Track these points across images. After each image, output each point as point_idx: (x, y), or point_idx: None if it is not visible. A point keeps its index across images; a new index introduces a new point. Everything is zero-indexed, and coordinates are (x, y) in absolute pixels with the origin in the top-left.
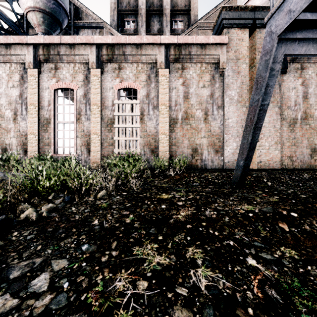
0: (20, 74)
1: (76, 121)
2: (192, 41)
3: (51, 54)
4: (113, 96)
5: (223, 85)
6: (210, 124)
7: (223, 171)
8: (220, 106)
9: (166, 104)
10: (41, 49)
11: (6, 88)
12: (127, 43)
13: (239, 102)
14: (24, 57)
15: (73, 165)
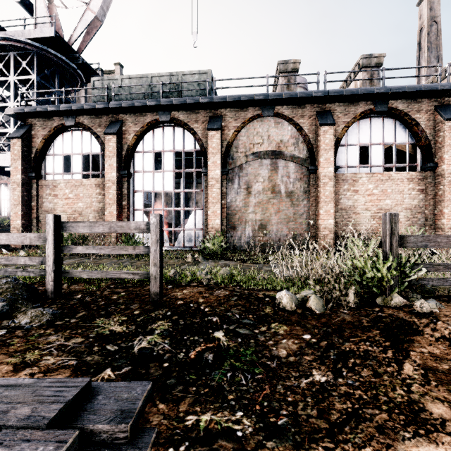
0: None
1: (9, 199)
2: None
3: None
4: None
5: None
6: None
7: None
8: None
9: None
10: None
11: None
12: None
13: None
14: None
15: None
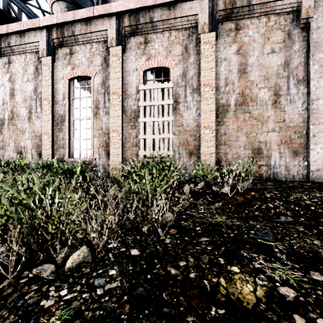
0: (34, 65)
1: (93, 116)
2: None
3: (65, 35)
4: (138, 80)
5: (307, 46)
6: (283, 109)
7: (320, 187)
8: (301, 80)
9: (211, 84)
10: (55, 31)
11: (21, 83)
12: (155, 4)
13: None
14: (38, 44)
15: (75, 174)
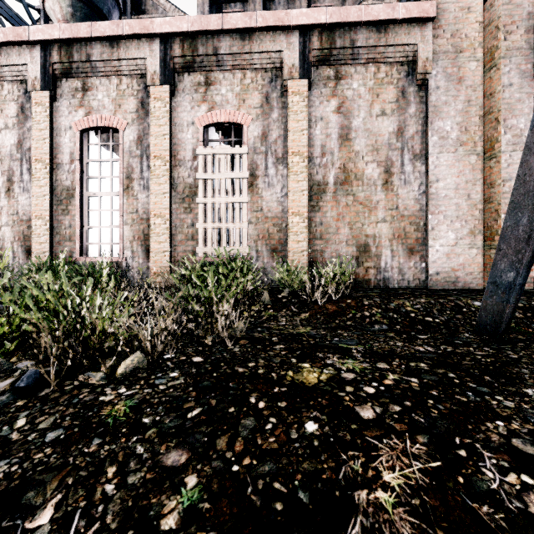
0: (18, 103)
1: (123, 191)
2: (359, 18)
3: (75, 60)
4: (195, 140)
5: (425, 110)
6: (396, 192)
7: (432, 293)
8: (418, 155)
9: (302, 152)
10: (57, 51)
11: None
12: (221, 29)
13: (462, 144)
14: (25, 69)
15: (101, 279)
